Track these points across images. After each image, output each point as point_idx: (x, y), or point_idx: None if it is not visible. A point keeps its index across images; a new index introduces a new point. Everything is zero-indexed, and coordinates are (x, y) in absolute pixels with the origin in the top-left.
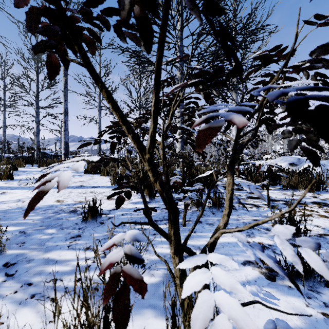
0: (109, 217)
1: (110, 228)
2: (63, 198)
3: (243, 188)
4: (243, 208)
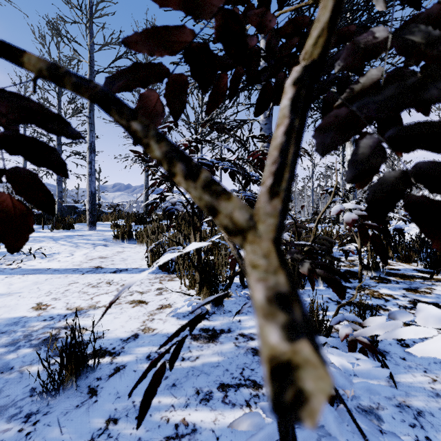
0: (117, 365)
1: (105, 419)
2: (51, 299)
3: (389, 277)
4: (423, 341)
